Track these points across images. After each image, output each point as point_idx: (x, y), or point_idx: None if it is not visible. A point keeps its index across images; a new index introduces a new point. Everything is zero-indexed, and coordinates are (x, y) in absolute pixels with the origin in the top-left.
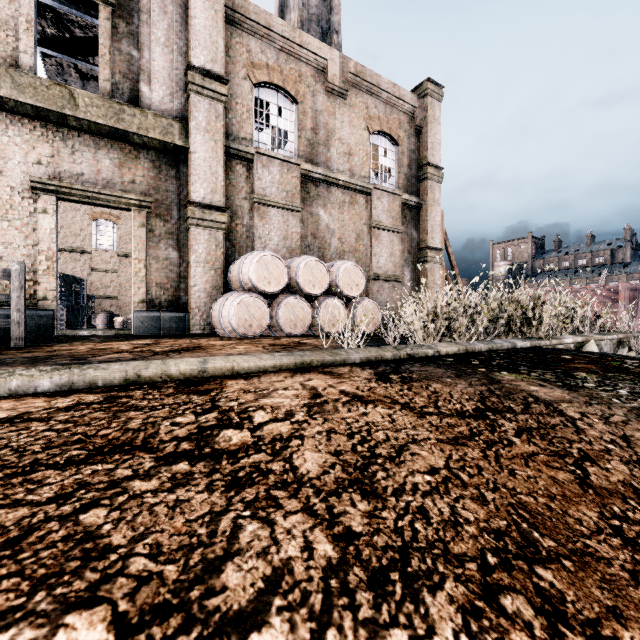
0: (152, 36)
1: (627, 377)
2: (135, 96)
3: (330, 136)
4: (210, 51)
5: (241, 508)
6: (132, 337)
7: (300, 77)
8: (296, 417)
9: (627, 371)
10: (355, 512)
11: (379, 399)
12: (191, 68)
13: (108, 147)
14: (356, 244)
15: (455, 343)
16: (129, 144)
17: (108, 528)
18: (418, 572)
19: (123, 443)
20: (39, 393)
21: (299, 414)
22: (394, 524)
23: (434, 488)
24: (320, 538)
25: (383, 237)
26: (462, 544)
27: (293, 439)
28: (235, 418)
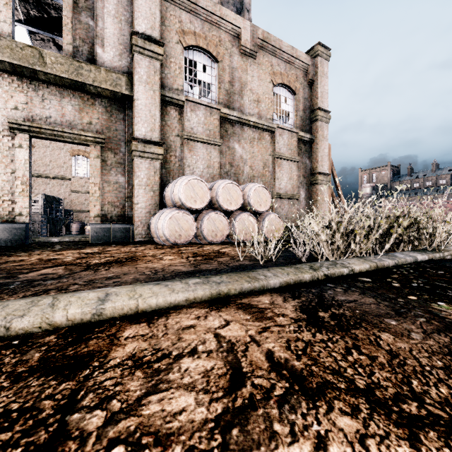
0: (105, 9)
1: None
2: (92, 56)
3: (243, 87)
4: (150, 20)
5: None
6: (88, 244)
7: (220, 42)
8: None
9: None
10: None
11: (328, 381)
12: (135, 33)
13: (70, 96)
14: (263, 170)
15: (364, 259)
16: (87, 94)
17: None
18: None
19: None
20: None
21: None
22: None
23: None
24: None
25: (284, 165)
26: None
27: None
28: None
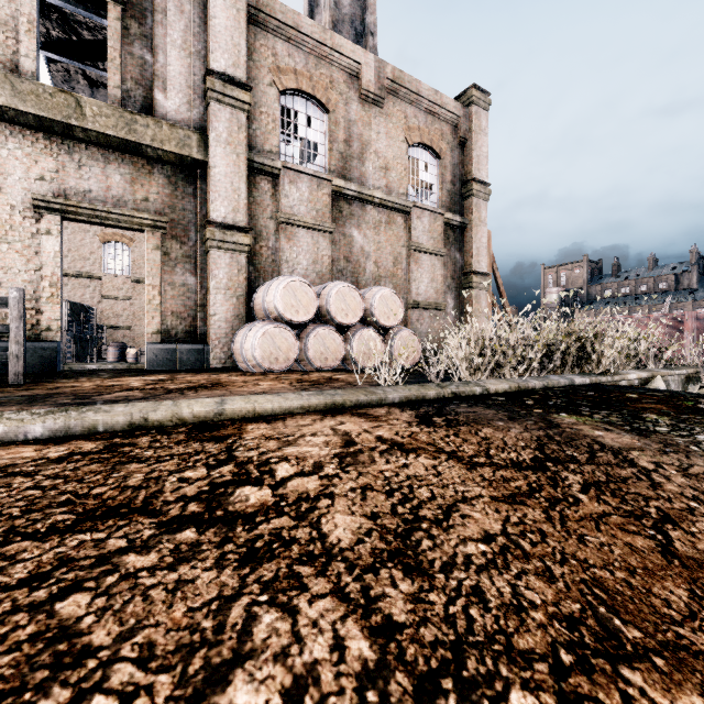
0: (167, 38)
1: (703, 420)
2: (149, 104)
3: (365, 149)
4: (232, 54)
5: (257, 591)
6: (145, 372)
7: (331, 83)
8: (325, 470)
9: (703, 412)
10: (396, 595)
11: (422, 447)
12: (211, 73)
13: (119, 161)
14: (394, 268)
15: (506, 380)
16: (142, 158)
17: (89, 621)
18: (476, 677)
19: (119, 504)
20: (30, 440)
21: (329, 466)
22: (444, 610)
23: (491, 561)
24: (353, 632)
25: (423, 261)
26: (528, 637)
27: (322, 498)
28: (254, 472)
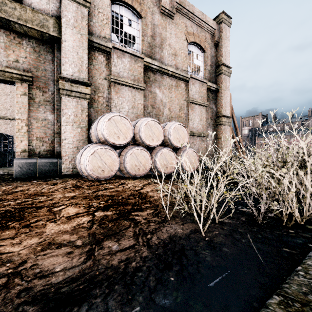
0: None
1: None
2: None
3: (163, 42)
4: None
5: None
6: (10, 179)
7: (143, 0)
8: None
9: None
10: None
11: None
12: None
13: None
14: (179, 113)
15: None
16: (13, 32)
17: None
18: None
19: None
20: None
21: None
22: None
23: None
24: None
25: (196, 109)
26: None
27: None
28: None
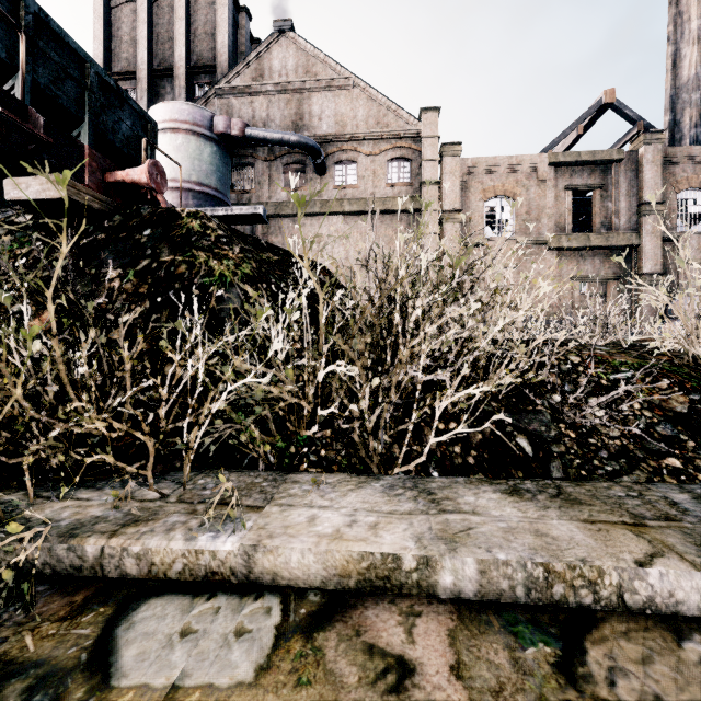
0: (619, 193)
1: None
2: (610, 226)
3: None
4: (653, 189)
5: None
6: None
7: None
8: None
9: None
10: None
11: None
12: (643, 203)
13: (598, 254)
14: None
15: None
16: (607, 250)
17: None
18: None
19: None
20: None
21: None
22: None
23: None
24: None
25: None
26: None
27: None
28: None
